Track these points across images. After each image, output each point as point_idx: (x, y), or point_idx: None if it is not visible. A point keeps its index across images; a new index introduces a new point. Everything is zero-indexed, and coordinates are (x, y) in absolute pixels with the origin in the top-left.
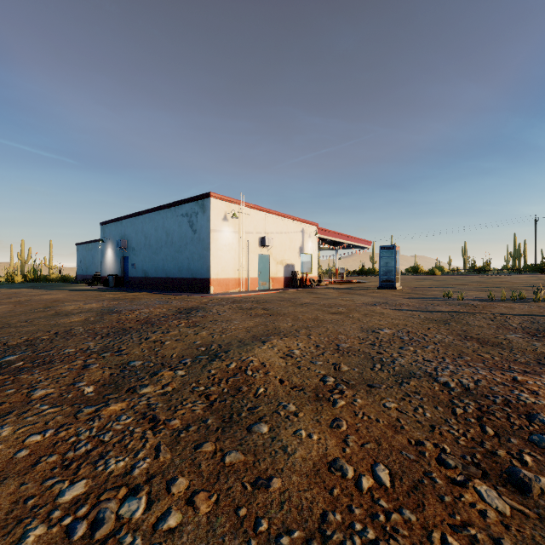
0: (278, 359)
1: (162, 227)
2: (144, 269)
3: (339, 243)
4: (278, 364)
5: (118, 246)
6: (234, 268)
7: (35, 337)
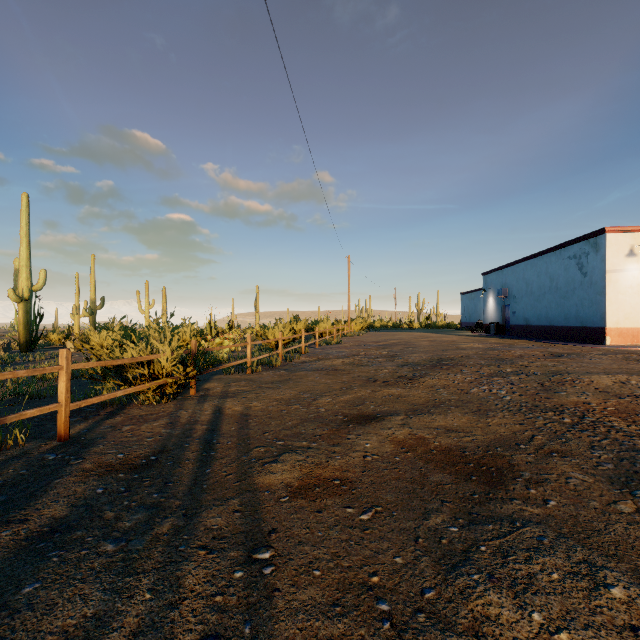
0: (608, 382)
1: (544, 273)
2: (525, 317)
3: None
4: (604, 383)
5: (499, 295)
6: None
7: (452, 357)
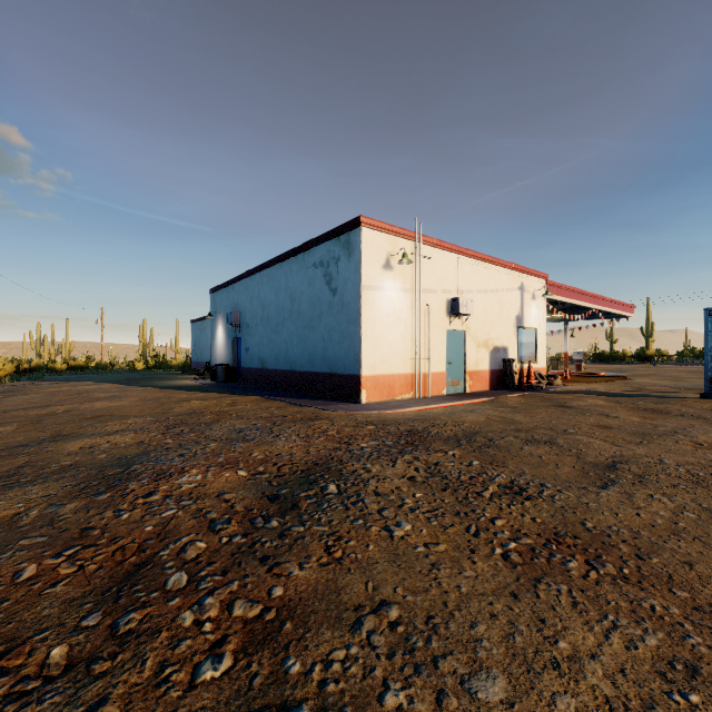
0: None
1: (284, 289)
2: (260, 356)
3: (576, 310)
4: None
5: (228, 322)
6: (403, 356)
7: None
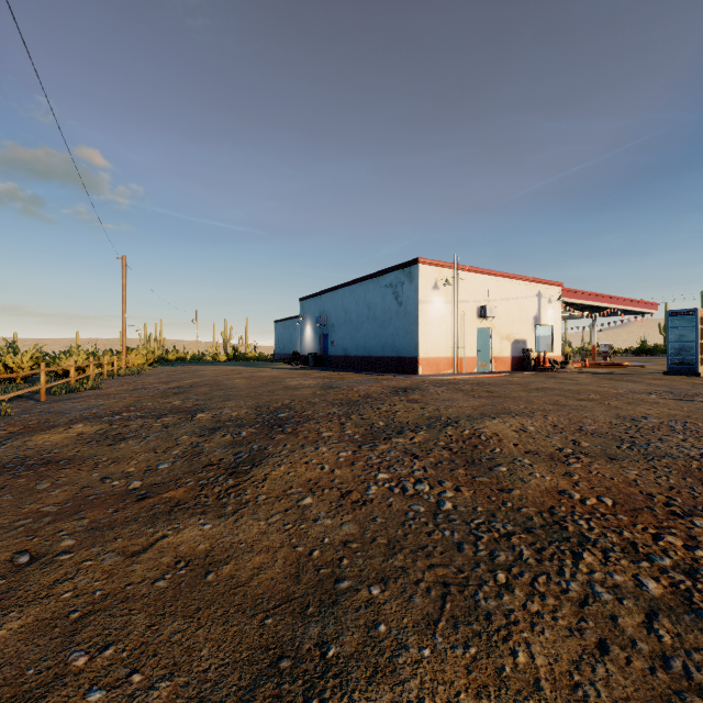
0: (510, 432)
1: (363, 301)
2: (344, 347)
3: (598, 309)
4: (510, 435)
5: (318, 323)
6: (446, 345)
7: (287, 403)
